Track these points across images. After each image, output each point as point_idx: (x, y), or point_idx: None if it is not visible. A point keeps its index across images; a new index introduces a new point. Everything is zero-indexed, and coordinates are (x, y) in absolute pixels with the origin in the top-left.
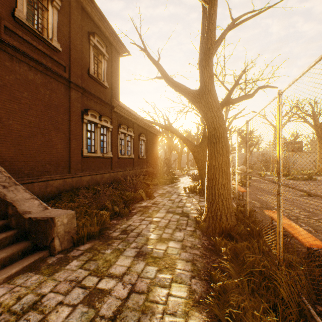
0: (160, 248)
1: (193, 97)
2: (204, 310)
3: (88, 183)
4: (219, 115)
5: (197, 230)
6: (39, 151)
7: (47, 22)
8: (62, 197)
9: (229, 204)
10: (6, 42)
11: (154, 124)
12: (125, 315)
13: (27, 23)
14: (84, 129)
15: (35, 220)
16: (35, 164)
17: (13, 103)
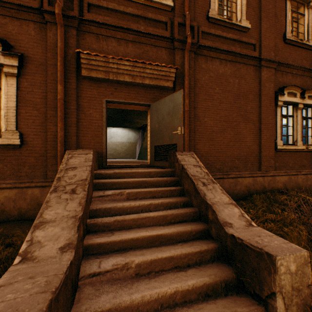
0: None
1: None
2: None
3: (284, 186)
4: None
5: None
6: (228, 146)
7: (234, 6)
8: (253, 199)
9: None
10: (202, 45)
11: None
12: None
13: (218, 17)
14: (278, 115)
15: (239, 242)
16: (224, 159)
17: (207, 101)
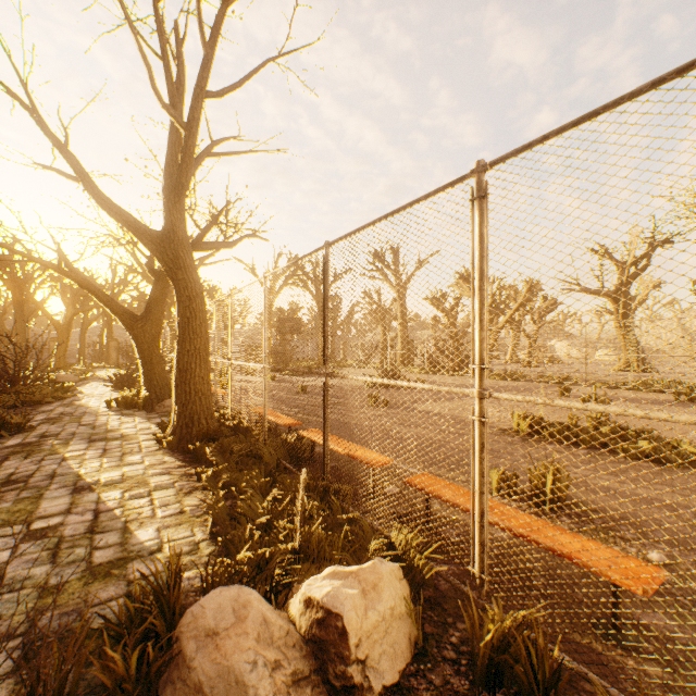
0: (113, 476)
1: (154, 243)
2: (198, 494)
3: None
4: (196, 279)
5: (163, 449)
6: None
7: None
8: None
9: (211, 403)
10: None
11: (29, 258)
12: (106, 525)
13: None
14: None
15: None
16: None
17: None
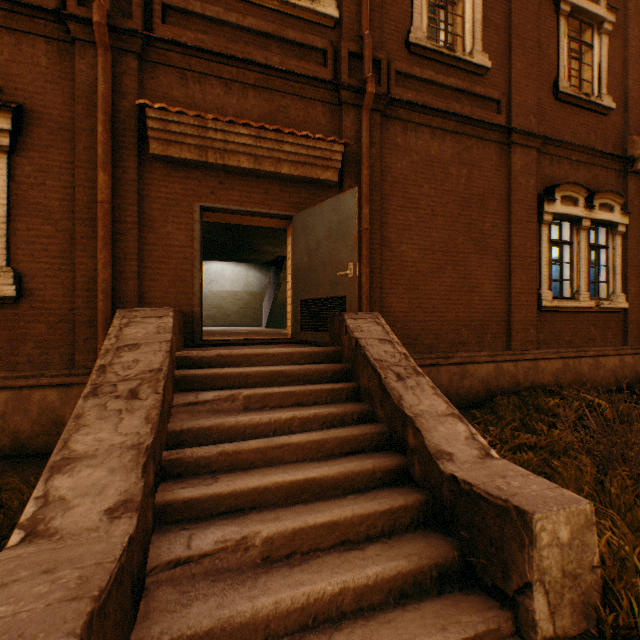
0: None
1: None
2: None
3: (555, 380)
4: None
5: None
6: (448, 300)
7: (460, 24)
8: (495, 407)
9: None
10: (397, 99)
11: None
12: None
13: (427, 44)
14: (543, 240)
15: (466, 490)
16: (440, 328)
17: (406, 211)
